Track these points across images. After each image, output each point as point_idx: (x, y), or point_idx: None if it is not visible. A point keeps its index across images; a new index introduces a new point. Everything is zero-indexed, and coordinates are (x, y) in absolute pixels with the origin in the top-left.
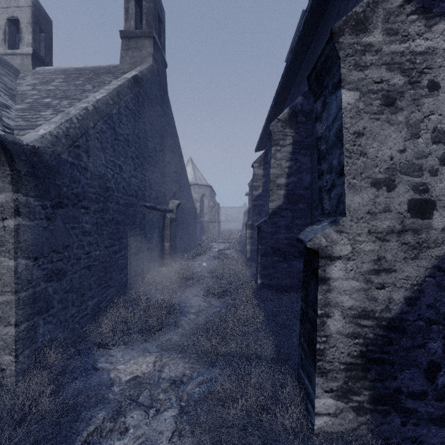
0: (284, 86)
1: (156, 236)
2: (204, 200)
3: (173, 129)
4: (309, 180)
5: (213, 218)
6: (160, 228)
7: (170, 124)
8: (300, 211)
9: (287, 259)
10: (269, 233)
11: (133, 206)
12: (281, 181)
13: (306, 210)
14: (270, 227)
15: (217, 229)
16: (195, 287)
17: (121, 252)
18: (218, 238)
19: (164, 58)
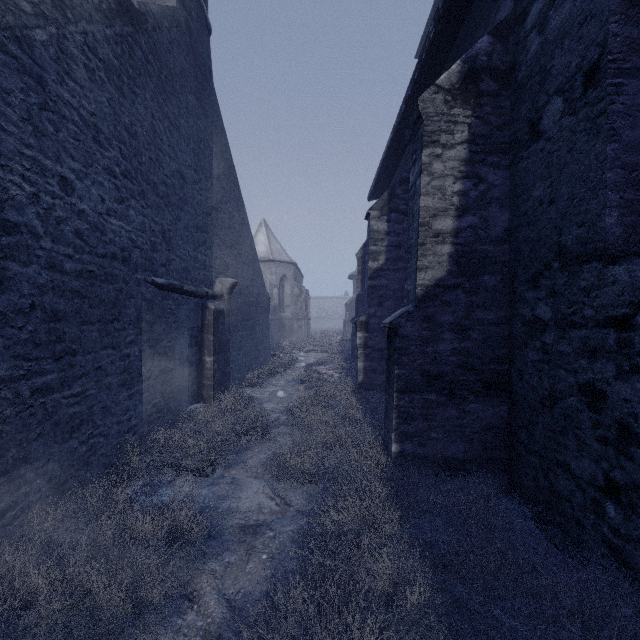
0: (435, 47)
1: (185, 344)
2: (284, 285)
3: (224, 150)
4: (505, 222)
5: (299, 313)
6: (196, 329)
7: (218, 138)
8: (485, 290)
9: (457, 399)
10: (417, 341)
11: (113, 281)
12: (443, 223)
13: (499, 289)
14: (418, 326)
15: (305, 329)
16: (257, 450)
17: (69, 388)
18: (307, 345)
19: (204, 11)
